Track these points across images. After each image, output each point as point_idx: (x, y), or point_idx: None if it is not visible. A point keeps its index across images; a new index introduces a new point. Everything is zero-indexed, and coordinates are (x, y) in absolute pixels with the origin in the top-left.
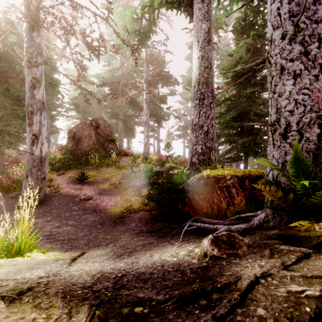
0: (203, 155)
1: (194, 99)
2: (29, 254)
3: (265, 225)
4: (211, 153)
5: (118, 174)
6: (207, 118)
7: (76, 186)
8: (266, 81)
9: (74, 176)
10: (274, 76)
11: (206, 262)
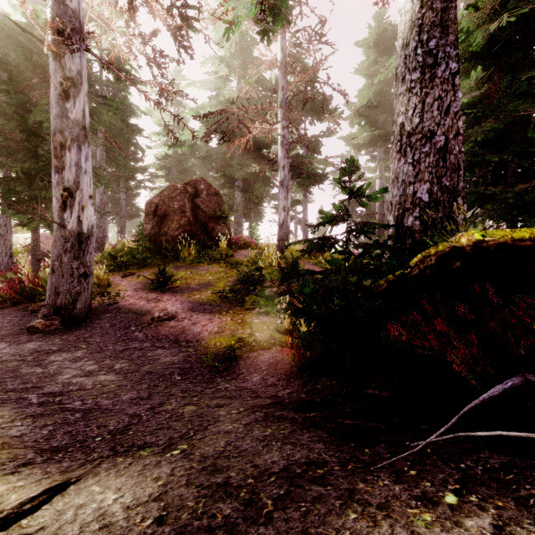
0: (432, 210)
1: (408, 73)
2: None
3: None
4: (453, 204)
5: (231, 276)
6: (445, 113)
7: (149, 295)
8: None
9: (150, 278)
10: None
11: None
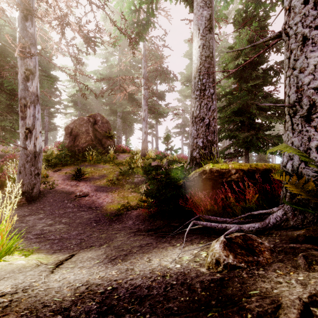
0: (204, 149)
1: (195, 91)
2: (7, 258)
3: (283, 224)
4: (212, 147)
5: (116, 171)
6: (208, 110)
7: (72, 182)
8: (268, 74)
9: (70, 172)
10: (294, 49)
11: (220, 273)
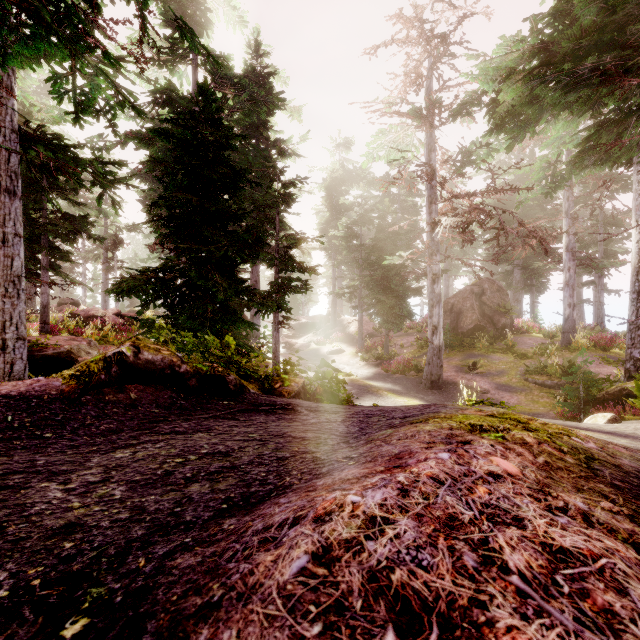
0: None
1: (631, 292)
2: None
3: None
4: None
5: (519, 366)
6: None
7: (466, 376)
8: None
9: (460, 363)
10: None
11: None
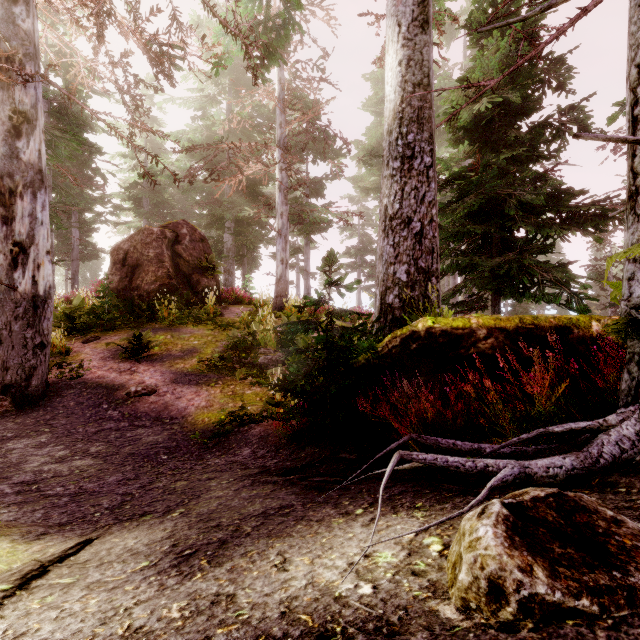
0: (410, 289)
1: (391, 160)
2: None
3: None
4: (428, 283)
5: (220, 340)
6: (420, 202)
7: (122, 365)
8: (540, 135)
9: (120, 343)
10: None
11: (513, 636)
